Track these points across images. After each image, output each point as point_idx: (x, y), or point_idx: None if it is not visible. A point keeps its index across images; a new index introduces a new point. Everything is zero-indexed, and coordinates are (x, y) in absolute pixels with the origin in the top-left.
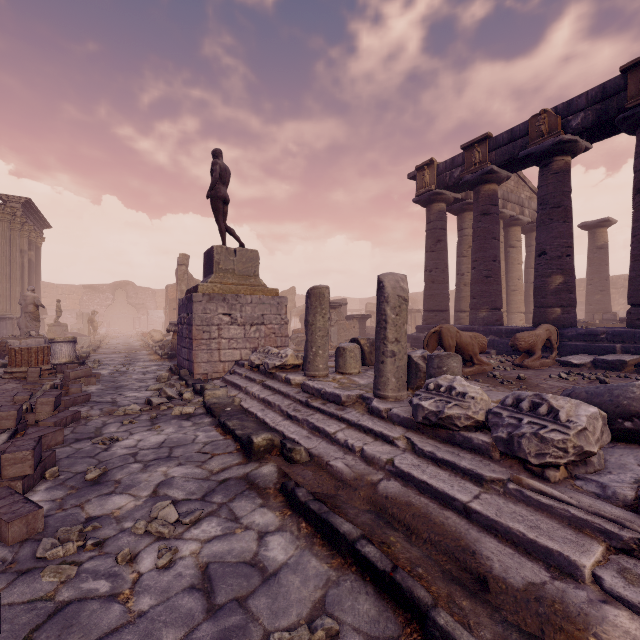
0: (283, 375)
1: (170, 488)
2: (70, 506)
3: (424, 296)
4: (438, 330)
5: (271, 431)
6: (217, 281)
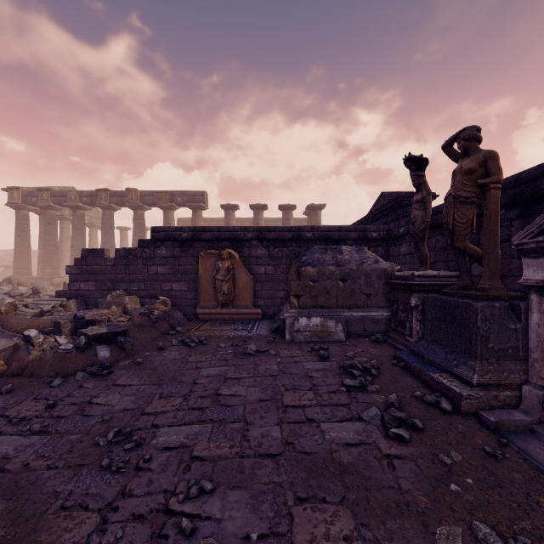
0: None
1: None
2: None
3: (14, 260)
4: (9, 278)
5: None
6: None
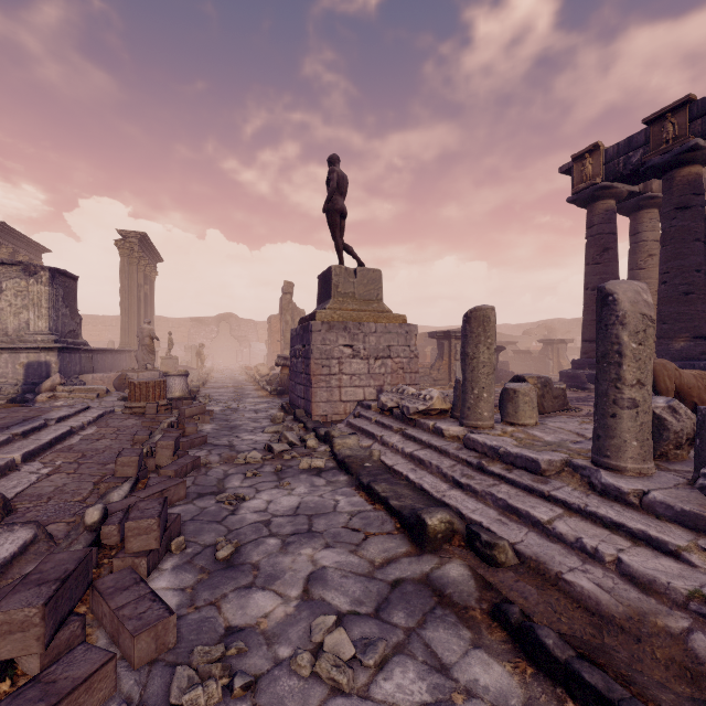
0: (430, 423)
1: (325, 588)
2: (203, 602)
3: (584, 322)
4: None
5: (442, 507)
6: (336, 307)
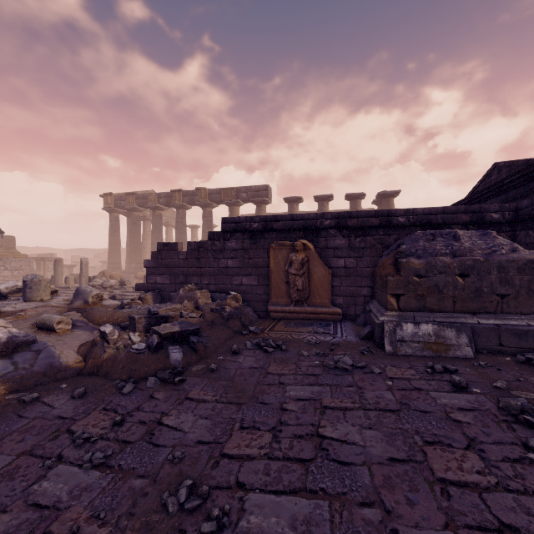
0: None
1: None
2: None
3: (108, 256)
4: (103, 271)
5: None
6: None
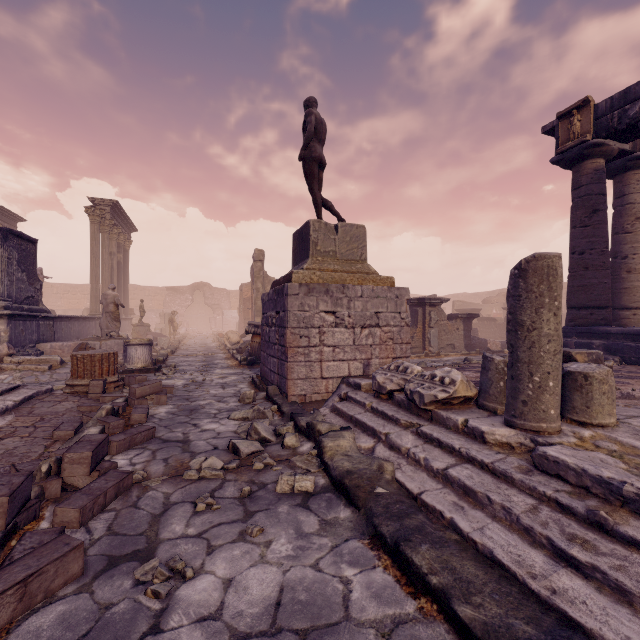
0: (459, 419)
1: None
2: None
3: (570, 288)
4: None
5: None
6: (315, 267)
